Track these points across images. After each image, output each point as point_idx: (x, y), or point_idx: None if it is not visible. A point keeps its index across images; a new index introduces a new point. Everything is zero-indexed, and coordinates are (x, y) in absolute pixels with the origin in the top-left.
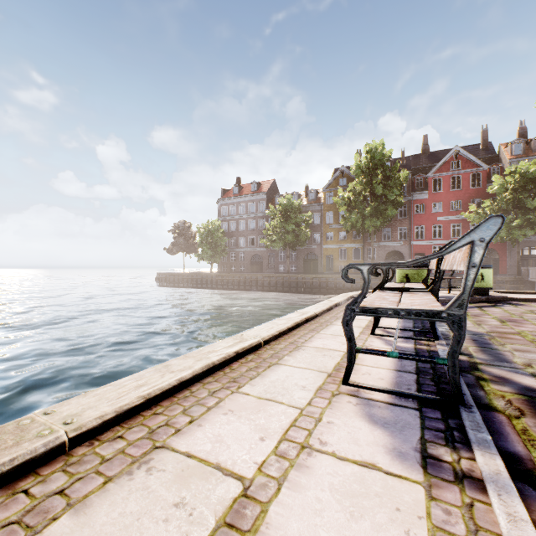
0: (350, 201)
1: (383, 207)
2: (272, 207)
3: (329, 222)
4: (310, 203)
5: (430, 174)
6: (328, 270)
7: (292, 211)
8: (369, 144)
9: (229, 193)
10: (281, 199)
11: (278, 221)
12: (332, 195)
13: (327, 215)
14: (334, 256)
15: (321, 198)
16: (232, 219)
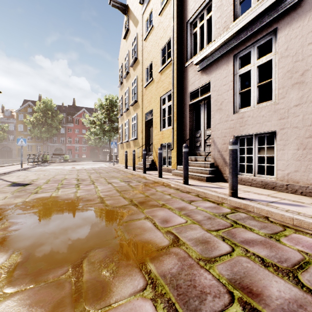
0: (34, 123)
1: (51, 129)
2: None
3: (21, 130)
4: (6, 117)
5: (74, 117)
6: (20, 157)
7: None
8: (44, 99)
9: None
10: None
11: None
12: (23, 116)
13: (19, 126)
14: (24, 149)
15: (14, 115)
16: None
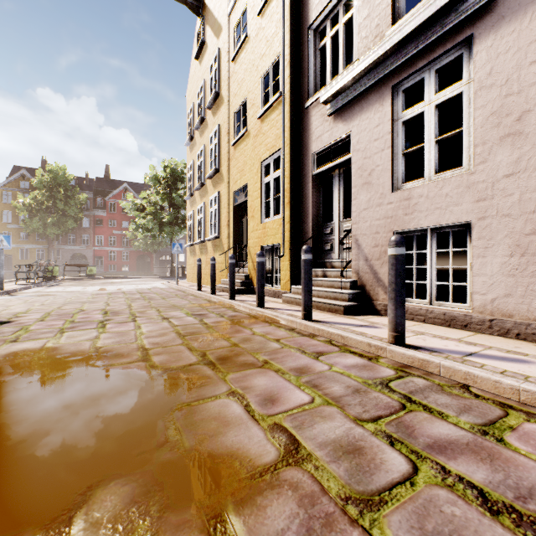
0: (32, 208)
1: (65, 219)
2: None
3: (7, 221)
4: None
5: (108, 198)
6: (6, 270)
7: None
8: (52, 166)
9: None
10: None
11: None
12: (11, 195)
13: (3, 214)
14: (14, 256)
15: None
16: None
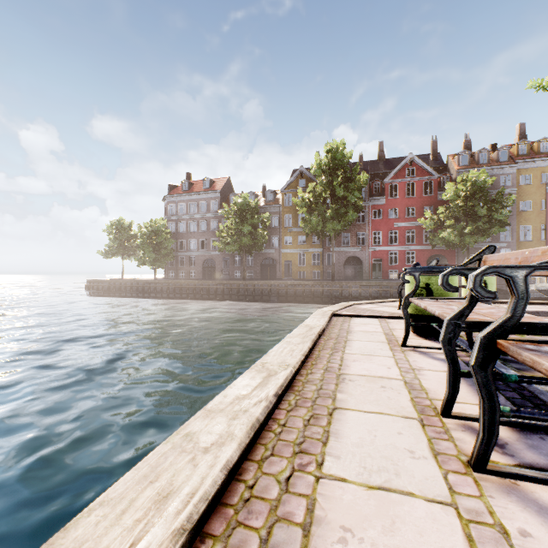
0: (310, 202)
1: (344, 210)
2: (226, 206)
3: (288, 225)
4: (268, 205)
5: (387, 180)
6: (287, 277)
7: (249, 211)
8: (330, 143)
9: (177, 190)
10: (237, 198)
11: (233, 222)
12: (291, 197)
13: (285, 218)
14: (293, 261)
15: (279, 199)
16: (181, 218)
